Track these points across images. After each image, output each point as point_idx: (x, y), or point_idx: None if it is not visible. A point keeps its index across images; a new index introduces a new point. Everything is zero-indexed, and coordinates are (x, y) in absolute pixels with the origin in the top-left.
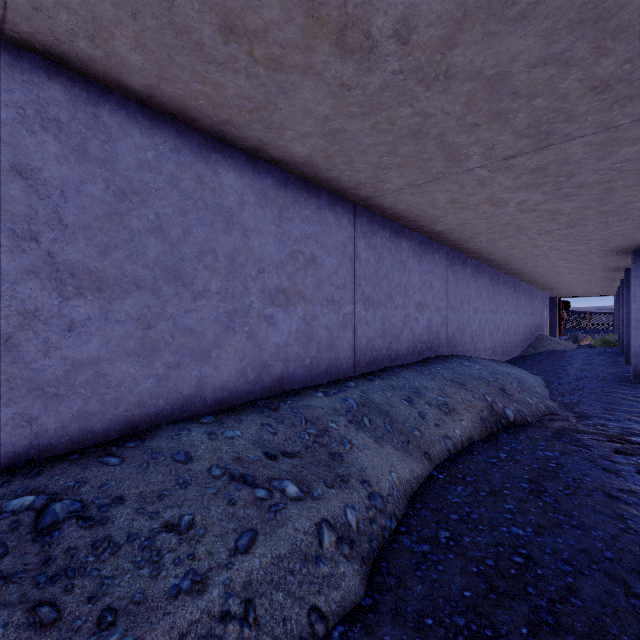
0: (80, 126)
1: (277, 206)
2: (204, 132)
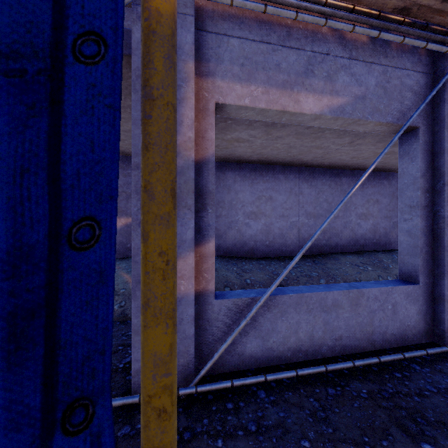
0: (310, 179)
1: (361, 184)
2: (337, 169)
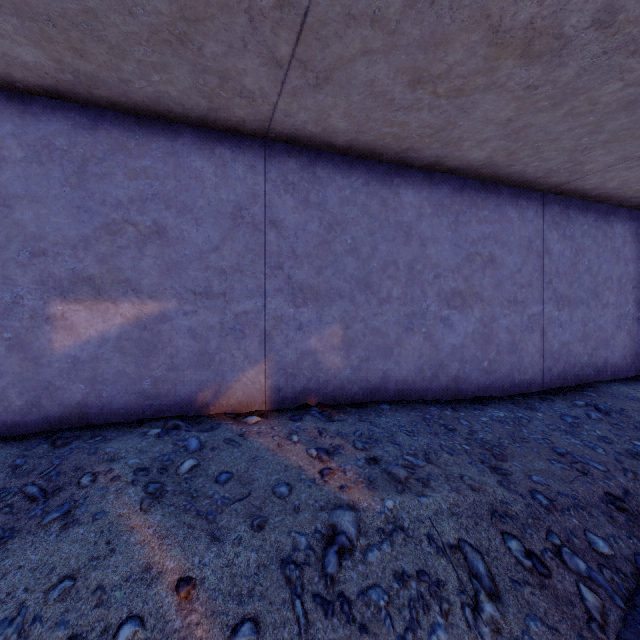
0: (563, 222)
1: None
2: (607, 204)
